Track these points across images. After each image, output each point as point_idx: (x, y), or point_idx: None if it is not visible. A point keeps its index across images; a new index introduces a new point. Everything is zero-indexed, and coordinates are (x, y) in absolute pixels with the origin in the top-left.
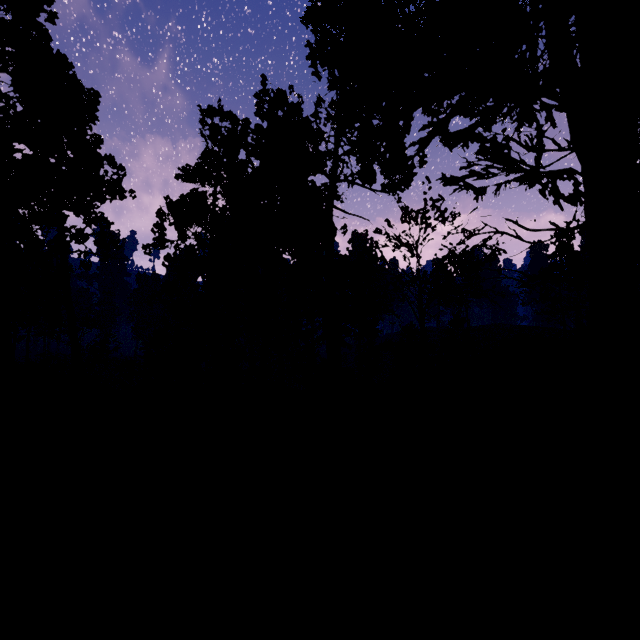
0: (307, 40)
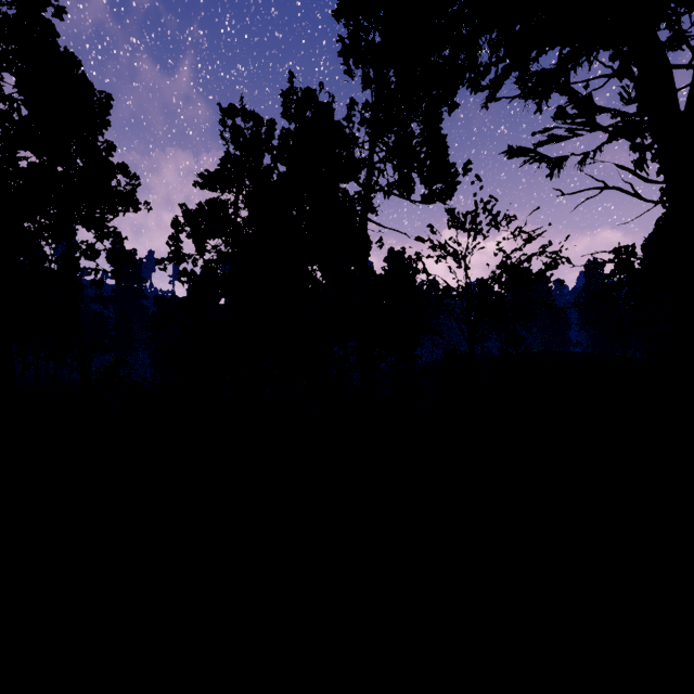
0: (339, 34)
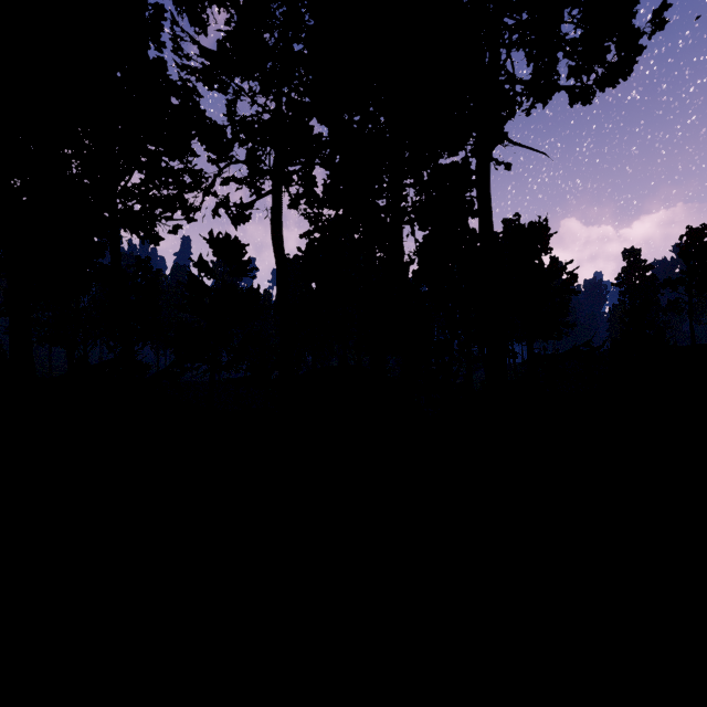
0: None
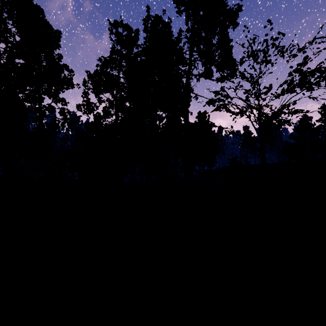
0: None
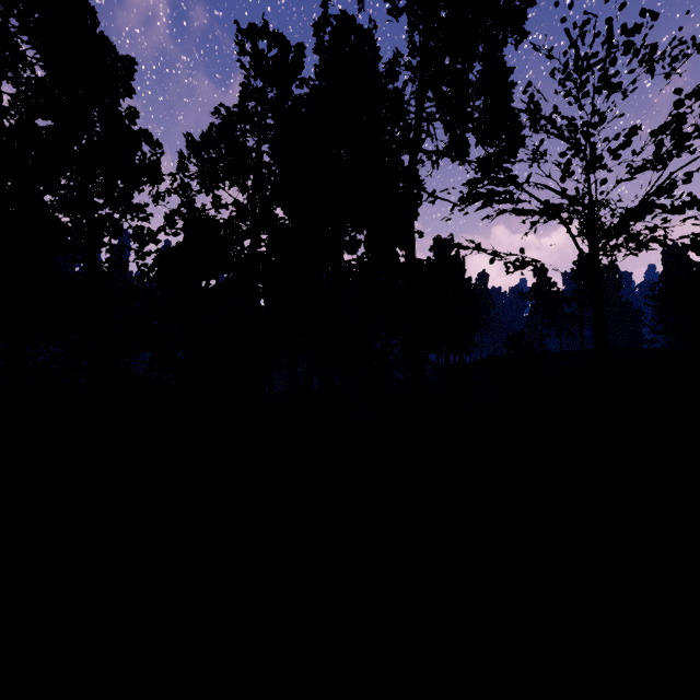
0: None
